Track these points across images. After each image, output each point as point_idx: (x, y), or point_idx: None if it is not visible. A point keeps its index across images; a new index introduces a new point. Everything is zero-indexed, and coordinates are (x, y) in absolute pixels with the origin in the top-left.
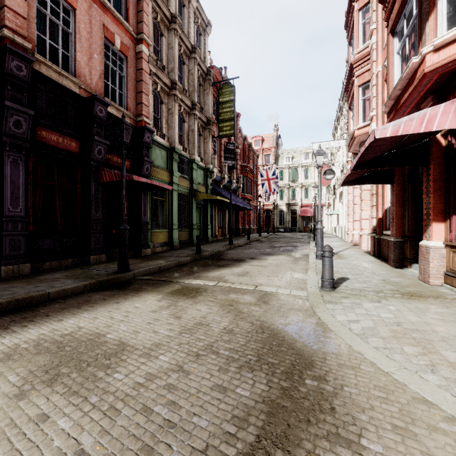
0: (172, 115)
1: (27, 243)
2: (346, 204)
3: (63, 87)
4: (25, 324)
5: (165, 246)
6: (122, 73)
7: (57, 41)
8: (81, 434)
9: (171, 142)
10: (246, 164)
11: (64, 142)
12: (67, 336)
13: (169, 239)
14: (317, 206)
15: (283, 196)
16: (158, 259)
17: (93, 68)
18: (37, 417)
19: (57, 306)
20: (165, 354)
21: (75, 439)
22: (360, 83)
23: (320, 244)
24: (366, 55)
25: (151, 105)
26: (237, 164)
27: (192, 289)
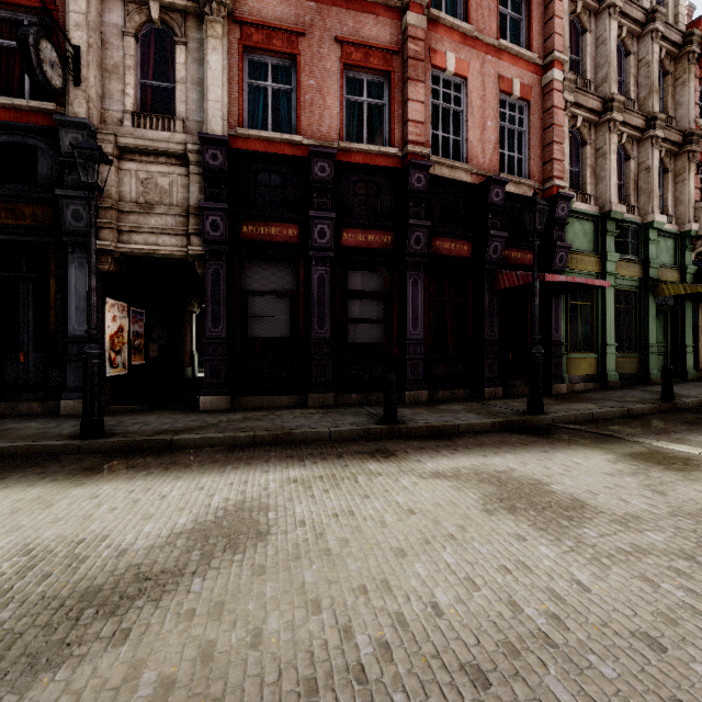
0: (603, 158)
1: (423, 368)
2: None
3: (455, 181)
4: (451, 451)
5: (591, 382)
6: (521, 129)
7: (448, 130)
8: (570, 567)
9: (601, 204)
10: None
11: (456, 247)
12: (502, 473)
13: (597, 371)
14: None
15: None
16: (584, 402)
17: (486, 142)
18: (514, 534)
19: (472, 441)
20: (654, 532)
21: (565, 568)
22: None
23: None
24: None
25: (566, 156)
26: None
27: (674, 458)
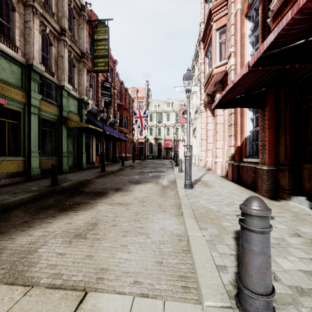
0: (29, 29)
1: None
2: (200, 137)
3: None
4: None
5: (18, 177)
6: None
7: None
8: None
9: (28, 58)
10: (122, 104)
11: None
12: None
13: (25, 168)
14: (175, 141)
15: (152, 132)
16: None
17: None
18: None
19: None
20: None
21: None
22: (218, 27)
23: (189, 173)
24: (223, 1)
25: None
26: (114, 103)
27: None
